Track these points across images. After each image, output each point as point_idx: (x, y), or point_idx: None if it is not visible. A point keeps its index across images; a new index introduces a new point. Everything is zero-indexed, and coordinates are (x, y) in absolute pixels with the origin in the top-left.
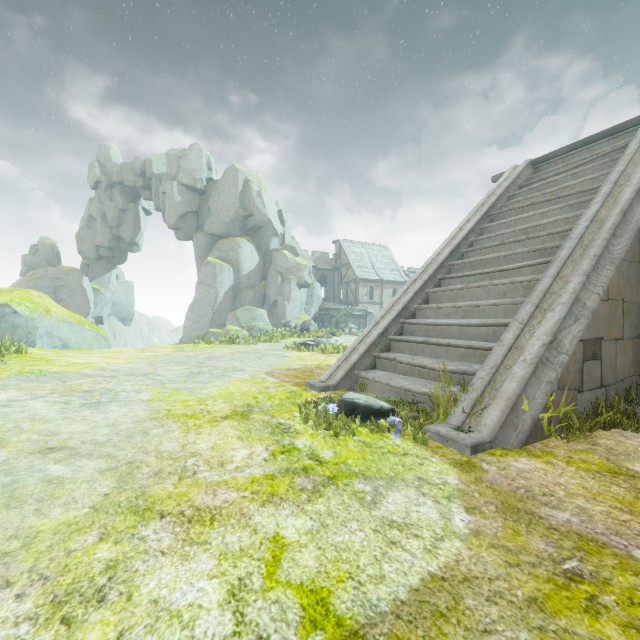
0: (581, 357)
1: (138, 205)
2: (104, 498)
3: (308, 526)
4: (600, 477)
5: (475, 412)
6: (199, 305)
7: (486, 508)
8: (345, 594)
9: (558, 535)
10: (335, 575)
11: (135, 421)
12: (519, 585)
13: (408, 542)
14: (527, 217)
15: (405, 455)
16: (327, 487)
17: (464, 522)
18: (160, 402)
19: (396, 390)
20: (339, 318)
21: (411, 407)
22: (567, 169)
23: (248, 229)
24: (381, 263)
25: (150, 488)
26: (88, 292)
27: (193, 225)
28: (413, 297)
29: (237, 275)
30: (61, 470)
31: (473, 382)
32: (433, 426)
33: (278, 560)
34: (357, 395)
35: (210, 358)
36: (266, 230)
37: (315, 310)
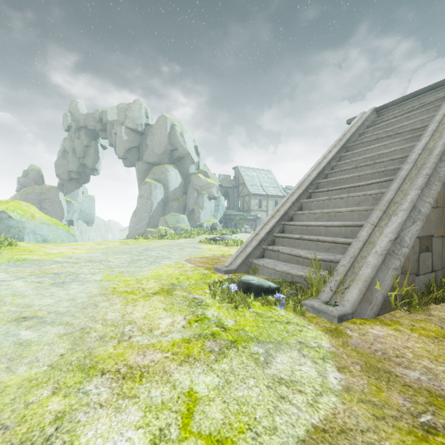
0: (418, 250)
1: (97, 142)
2: (60, 358)
3: (215, 382)
4: (438, 342)
5: (339, 290)
6: (140, 212)
7: (353, 367)
8: (245, 444)
9: (412, 391)
10: (237, 426)
11: (89, 296)
12: (386, 437)
13: (294, 397)
14: (373, 148)
15: (288, 323)
16: (230, 349)
17: (337, 379)
18: (108, 282)
19: (279, 273)
20: (237, 221)
21: (291, 286)
22: (402, 113)
23: (174, 159)
24: (267, 182)
25: (95, 349)
26: (63, 203)
27: (135, 156)
28: (291, 206)
29: (166, 191)
30: (30, 335)
31: (337, 268)
32: (308, 301)
33: (191, 412)
34: (251, 277)
35: (146, 249)
36: (186, 159)
37: (220, 215)
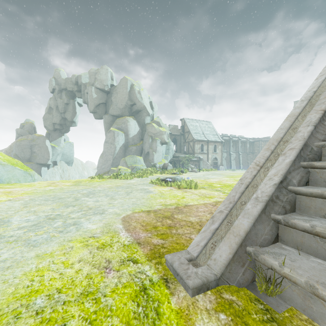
0: None
1: (75, 101)
2: None
3: None
4: None
5: None
6: (105, 154)
7: None
8: None
9: None
10: None
11: None
12: None
13: None
14: None
15: None
16: None
17: None
18: None
19: None
20: (184, 162)
21: None
22: None
23: (133, 112)
24: (207, 131)
25: None
26: (49, 148)
27: (103, 110)
28: (312, 131)
29: (126, 137)
30: None
31: None
32: None
33: None
34: None
35: (89, 193)
36: (143, 112)
37: (170, 157)
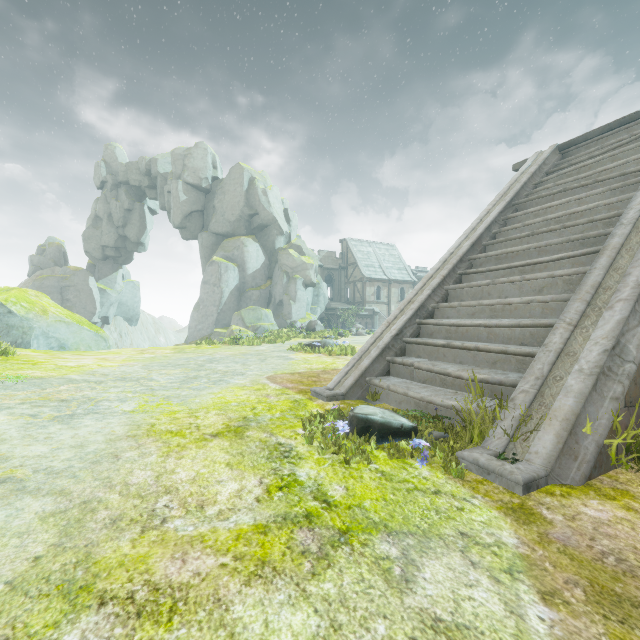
0: None
1: (144, 205)
2: (32, 565)
3: (311, 628)
4: None
5: (521, 435)
6: (204, 305)
7: (570, 593)
8: None
9: None
10: None
11: (108, 440)
12: None
13: None
14: (559, 204)
15: (437, 494)
16: (338, 549)
17: (545, 623)
18: (144, 414)
19: (415, 401)
20: (346, 318)
21: (435, 423)
22: (602, 152)
23: (253, 228)
24: (388, 262)
25: (99, 547)
26: (94, 292)
27: (198, 224)
28: (431, 294)
29: (242, 274)
30: None
31: (514, 396)
32: (468, 452)
33: None
34: (371, 409)
35: (210, 360)
36: (272, 229)
37: (321, 310)
